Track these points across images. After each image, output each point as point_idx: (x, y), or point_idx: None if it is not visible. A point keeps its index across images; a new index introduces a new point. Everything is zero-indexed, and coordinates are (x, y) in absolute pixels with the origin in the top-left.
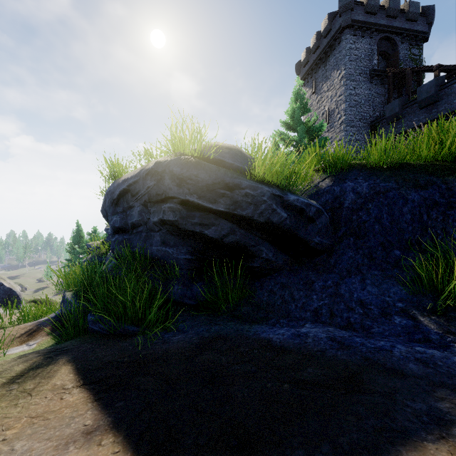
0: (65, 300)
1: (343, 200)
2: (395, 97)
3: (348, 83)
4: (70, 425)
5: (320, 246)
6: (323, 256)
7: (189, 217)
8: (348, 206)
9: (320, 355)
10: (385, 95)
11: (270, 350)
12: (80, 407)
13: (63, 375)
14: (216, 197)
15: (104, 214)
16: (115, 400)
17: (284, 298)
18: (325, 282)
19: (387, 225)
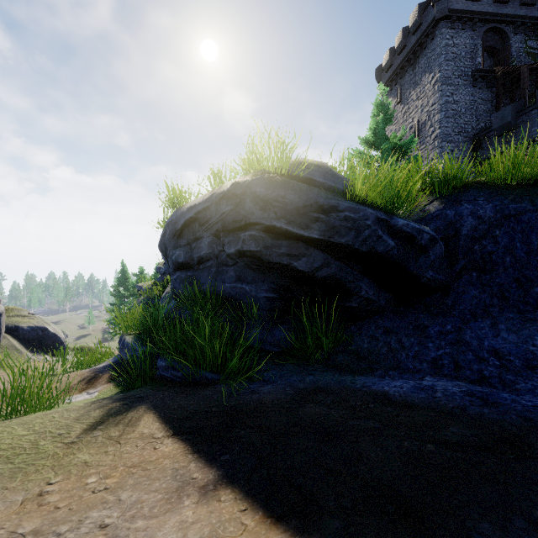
0: (126, 344)
1: (459, 226)
2: (506, 103)
3: (444, 88)
4: (176, 477)
5: (433, 283)
6: (436, 296)
7: (275, 247)
8: (466, 234)
9: (460, 413)
10: (493, 101)
11: (389, 404)
12: (180, 458)
13: (147, 423)
14: (309, 221)
15: (162, 248)
16: (217, 452)
17: (390, 345)
18: (443, 327)
19: (523, 256)
